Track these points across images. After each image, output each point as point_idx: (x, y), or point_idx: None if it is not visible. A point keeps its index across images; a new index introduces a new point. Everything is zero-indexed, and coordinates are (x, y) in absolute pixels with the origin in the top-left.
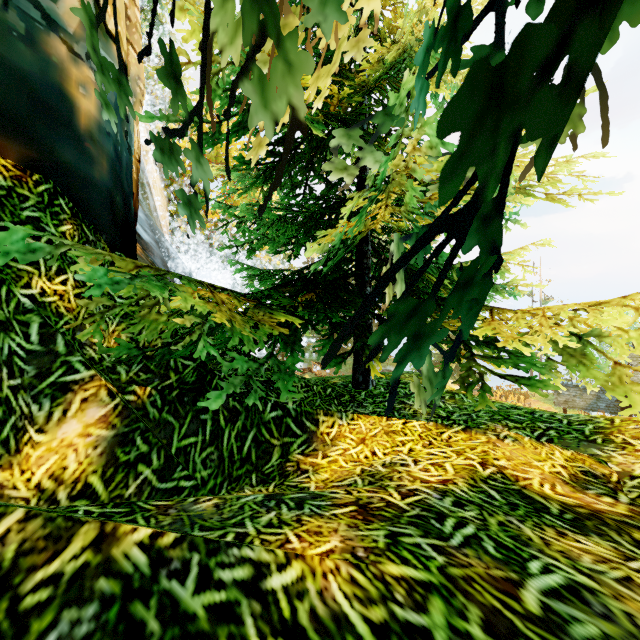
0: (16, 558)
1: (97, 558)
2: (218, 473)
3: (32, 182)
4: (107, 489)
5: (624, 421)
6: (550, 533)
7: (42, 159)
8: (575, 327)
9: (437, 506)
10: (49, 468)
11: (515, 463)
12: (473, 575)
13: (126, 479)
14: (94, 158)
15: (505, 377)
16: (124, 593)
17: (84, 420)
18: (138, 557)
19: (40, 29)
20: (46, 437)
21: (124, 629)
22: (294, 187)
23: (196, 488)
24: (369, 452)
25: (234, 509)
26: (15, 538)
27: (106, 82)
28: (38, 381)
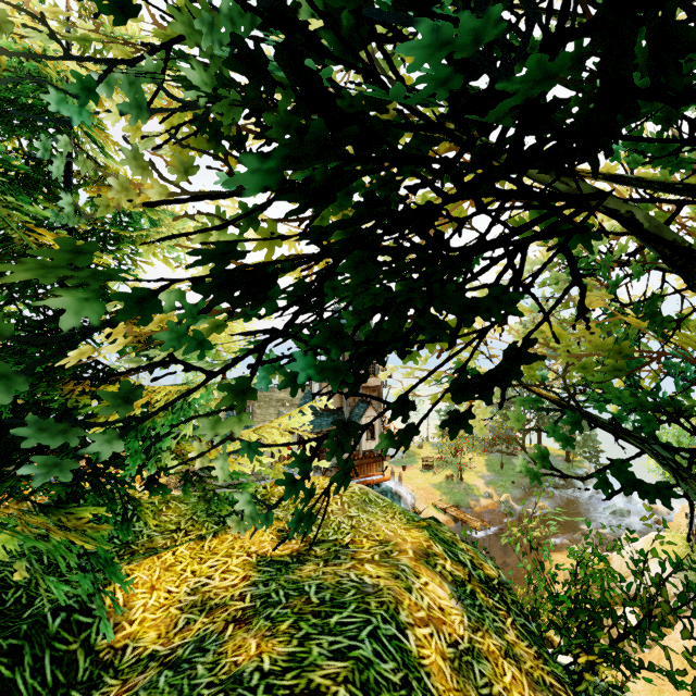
0: None
1: None
2: None
3: None
4: None
5: (272, 487)
6: (298, 572)
7: None
8: (249, 437)
9: (262, 592)
10: None
11: (257, 545)
12: (300, 606)
13: None
14: None
15: (228, 487)
16: None
17: None
18: None
19: None
20: None
21: None
22: None
23: None
24: (166, 593)
25: (171, 690)
26: None
27: None
28: None
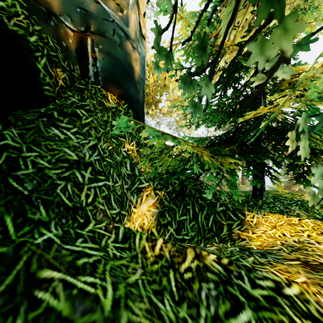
0: (171, 258)
1: (201, 264)
2: (198, 234)
3: (122, 104)
4: (158, 235)
5: None
6: None
7: (124, 94)
8: None
9: None
10: (139, 223)
11: None
12: None
13: (164, 232)
14: (139, 91)
15: None
16: (220, 281)
17: (147, 204)
18: (217, 266)
19: (124, 40)
20: (136, 210)
21: (230, 297)
22: (215, 93)
23: (190, 240)
24: (280, 233)
25: (228, 252)
26: (165, 249)
27: (160, 57)
28: (131, 186)
